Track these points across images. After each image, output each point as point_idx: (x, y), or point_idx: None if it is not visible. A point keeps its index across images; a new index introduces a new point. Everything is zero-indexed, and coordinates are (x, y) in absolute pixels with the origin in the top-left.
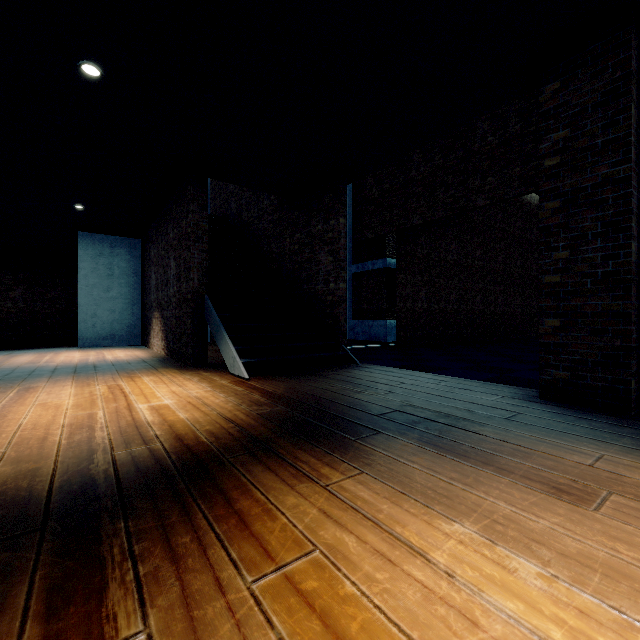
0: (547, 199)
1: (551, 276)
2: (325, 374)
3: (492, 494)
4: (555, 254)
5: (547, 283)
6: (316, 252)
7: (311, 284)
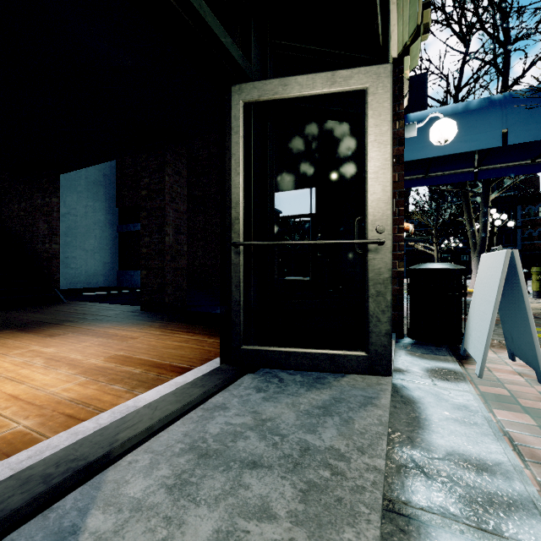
0: (143, 211)
1: (144, 249)
2: (25, 309)
3: (14, 339)
4: (145, 238)
5: (143, 253)
6: (37, 220)
7: (33, 243)
